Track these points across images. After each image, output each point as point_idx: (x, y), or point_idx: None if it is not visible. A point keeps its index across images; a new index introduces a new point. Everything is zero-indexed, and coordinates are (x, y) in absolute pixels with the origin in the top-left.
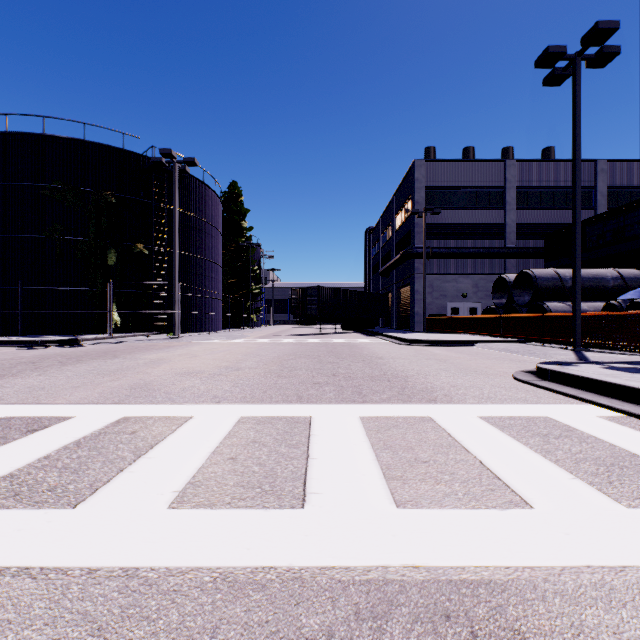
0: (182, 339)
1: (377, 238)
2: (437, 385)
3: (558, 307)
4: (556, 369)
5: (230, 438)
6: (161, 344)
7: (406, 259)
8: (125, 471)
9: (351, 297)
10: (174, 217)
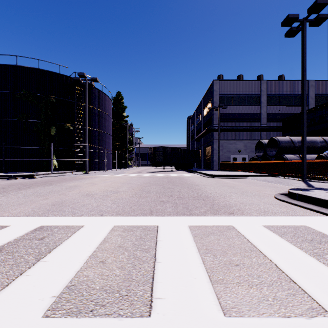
0: (90, 174)
1: (193, 121)
2: (232, 203)
3: (291, 157)
4: (302, 193)
5: (104, 243)
6: (78, 177)
7: (209, 132)
8: (23, 274)
9: (180, 152)
10: (86, 109)
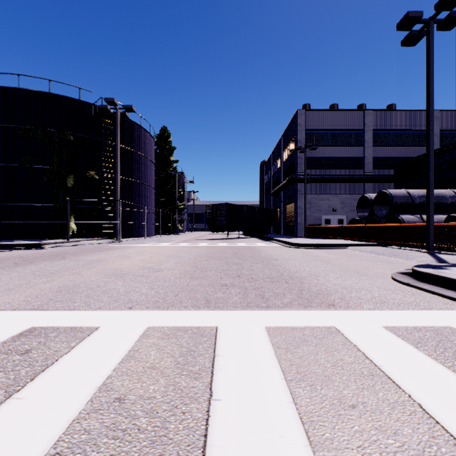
0: (122, 243)
1: (269, 168)
2: (330, 287)
3: (410, 218)
4: (435, 273)
5: (127, 361)
6: (105, 247)
7: (291, 183)
8: None
9: (250, 211)
10: (117, 150)
